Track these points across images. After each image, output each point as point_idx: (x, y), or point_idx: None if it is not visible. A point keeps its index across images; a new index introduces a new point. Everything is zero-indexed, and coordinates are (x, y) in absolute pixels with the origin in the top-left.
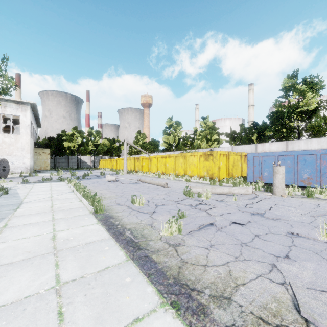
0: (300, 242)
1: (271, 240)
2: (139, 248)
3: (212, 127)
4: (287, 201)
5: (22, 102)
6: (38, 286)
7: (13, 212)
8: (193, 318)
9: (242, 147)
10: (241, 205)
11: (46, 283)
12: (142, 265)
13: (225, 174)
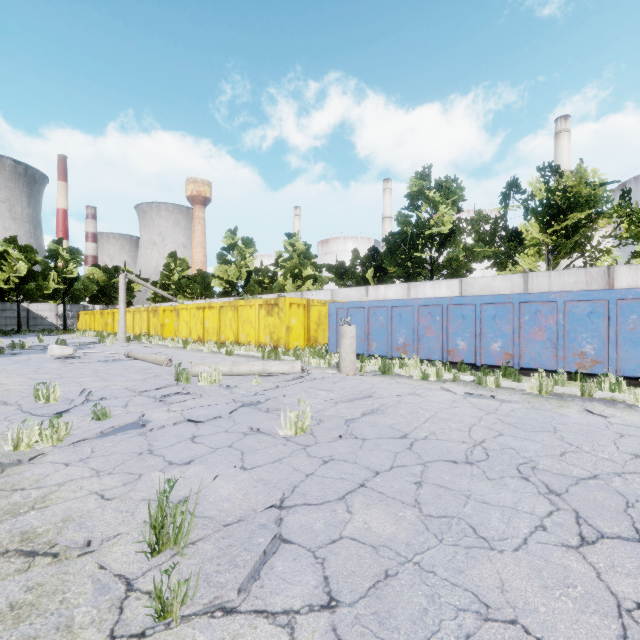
0: (247, 441)
1: (205, 442)
2: None
3: (304, 253)
4: (344, 381)
5: None
6: None
7: None
8: None
9: (347, 292)
10: (252, 392)
11: None
12: None
13: (301, 340)
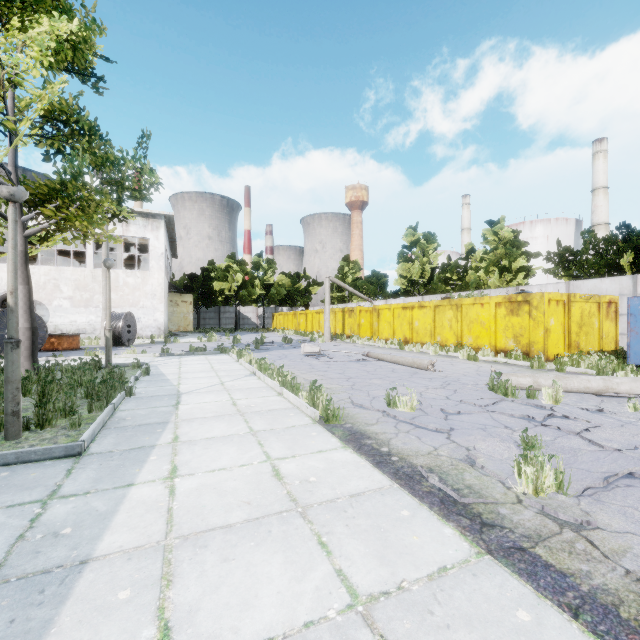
0: None
1: None
2: (484, 523)
3: (512, 241)
4: None
5: (153, 215)
6: (314, 597)
7: (175, 412)
8: None
9: (596, 284)
10: None
11: (329, 593)
12: (528, 575)
13: (560, 345)
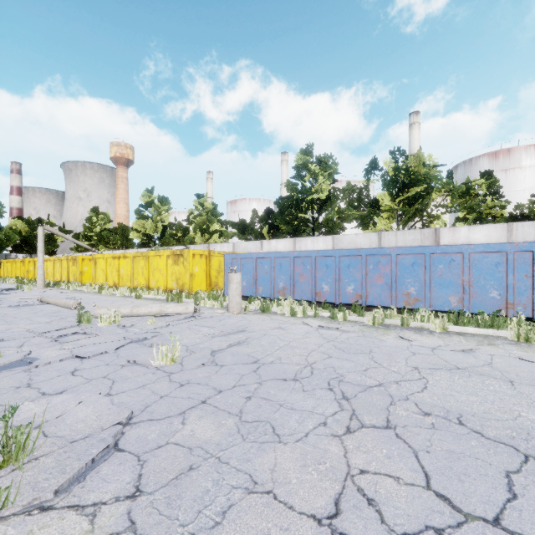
0: (122, 371)
1: (83, 375)
2: None
3: (212, 211)
4: (228, 319)
5: None
6: None
7: None
8: None
9: (246, 245)
10: (145, 330)
11: None
12: None
13: (203, 285)
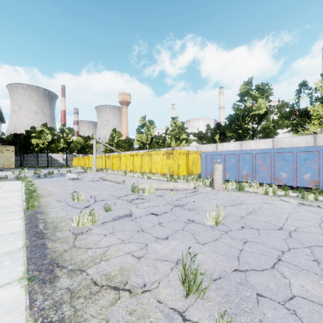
0: (190, 227)
1: (168, 226)
2: (42, 238)
3: (181, 127)
4: (219, 194)
5: None
6: None
7: None
8: (38, 286)
9: (205, 147)
10: (174, 199)
11: None
12: (32, 251)
13: (184, 171)
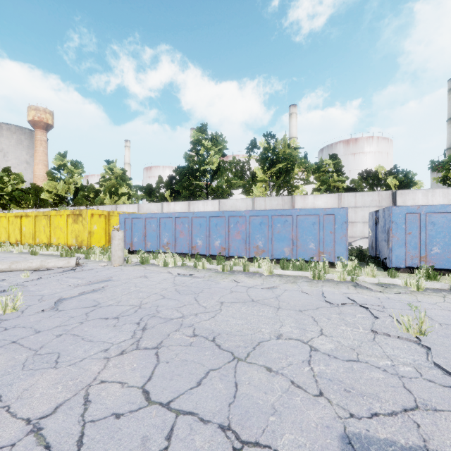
0: None
1: None
2: None
3: (121, 176)
4: (106, 270)
5: None
6: None
7: None
8: None
9: (149, 206)
10: (13, 283)
11: None
12: None
13: (102, 241)
